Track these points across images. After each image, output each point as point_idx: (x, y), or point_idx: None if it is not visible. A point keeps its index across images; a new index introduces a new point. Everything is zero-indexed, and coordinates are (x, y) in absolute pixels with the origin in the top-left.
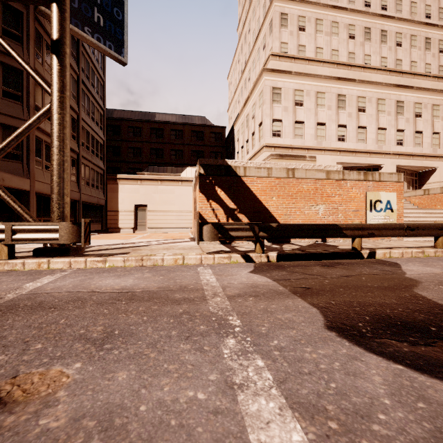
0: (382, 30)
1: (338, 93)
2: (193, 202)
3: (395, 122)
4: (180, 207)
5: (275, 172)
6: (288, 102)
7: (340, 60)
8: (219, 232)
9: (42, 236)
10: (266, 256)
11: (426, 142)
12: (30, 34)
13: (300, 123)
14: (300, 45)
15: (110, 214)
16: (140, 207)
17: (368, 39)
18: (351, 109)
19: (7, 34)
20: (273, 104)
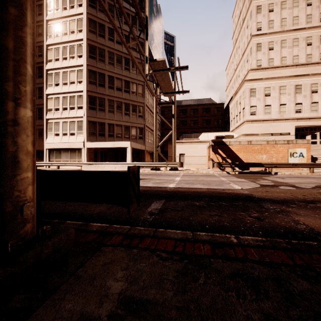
0: None
1: (295, 84)
2: (207, 153)
3: None
4: (200, 154)
5: (242, 143)
6: (260, 95)
7: (299, 61)
8: (219, 165)
9: (174, 165)
10: (234, 172)
11: None
12: (145, 92)
13: (268, 106)
14: (269, 59)
15: (169, 158)
16: (181, 154)
17: None
18: (306, 92)
19: (139, 95)
20: (250, 98)
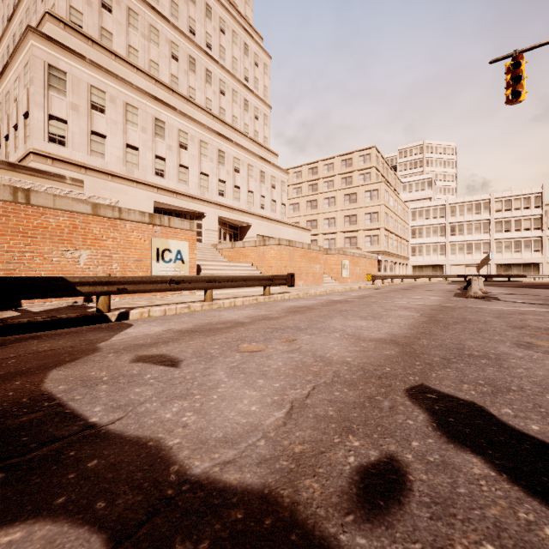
0: (207, 68)
1: (155, 115)
2: None
3: (217, 171)
4: None
5: None
6: (80, 99)
7: (161, 78)
8: None
9: None
10: None
11: (243, 198)
12: None
13: (100, 136)
14: (103, 28)
15: None
16: None
17: (193, 70)
18: (172, 142)
19: None
20: (49, 90)
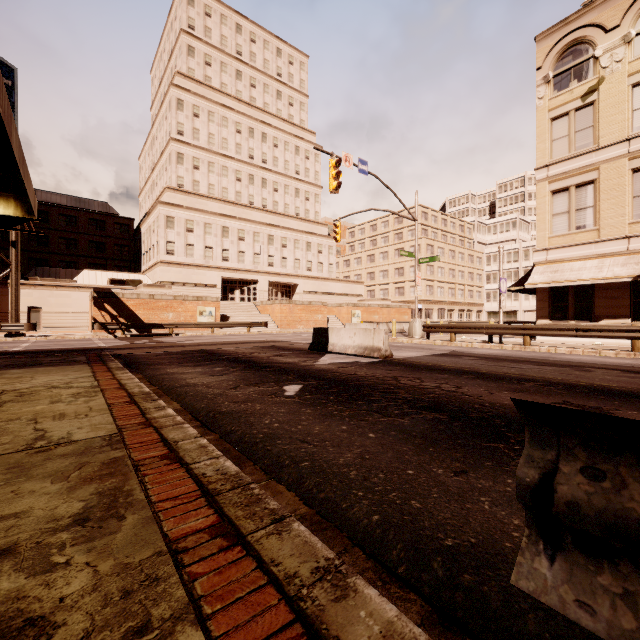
0: (263, 178)
1: (223, 225)
2: (90, 308)
3: (268, 250)
4: (77, 309)
5: (142, 296)
6: (181, 228)
7: (229, 196)
8: (103, 326)
9: (16, 328)
10: (125, 336)
11: (290, 265)
12: None
13: (191, 245)
14: (195, 180)
15: None
16: (34, 309)
17: (252, 183)
18: (234, 238)
19: None
20: (167, 229)
